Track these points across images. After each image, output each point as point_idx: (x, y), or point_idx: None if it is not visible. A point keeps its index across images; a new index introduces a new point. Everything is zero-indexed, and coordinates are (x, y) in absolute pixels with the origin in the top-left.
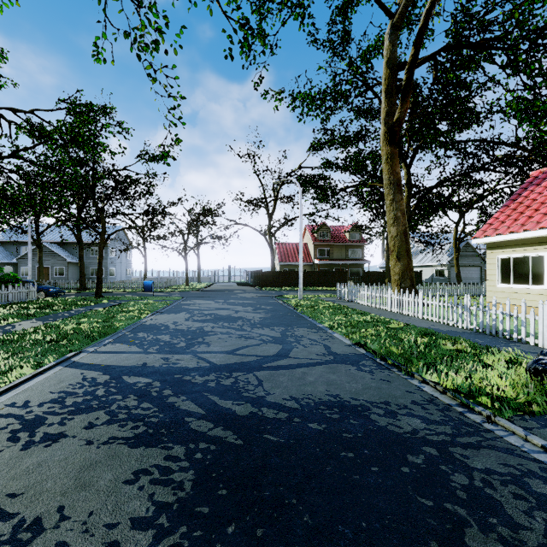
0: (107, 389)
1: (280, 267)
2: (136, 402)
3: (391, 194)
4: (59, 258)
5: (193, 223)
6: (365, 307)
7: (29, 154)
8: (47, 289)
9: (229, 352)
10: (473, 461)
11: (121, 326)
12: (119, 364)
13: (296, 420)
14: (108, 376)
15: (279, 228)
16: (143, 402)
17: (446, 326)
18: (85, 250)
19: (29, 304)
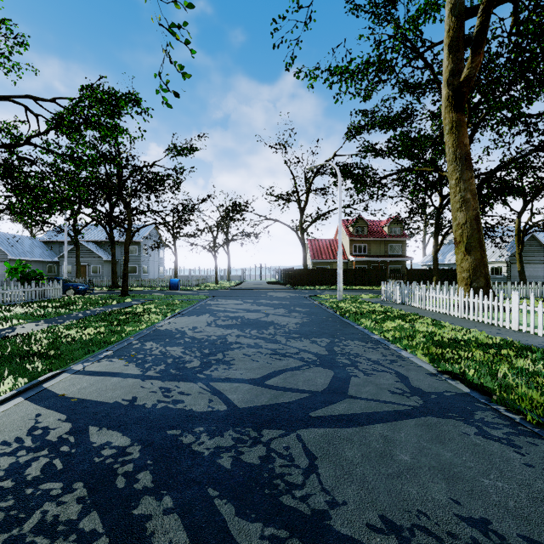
0: (50, 460)
1: (312, 264)
2: (78, 507)
3: (456, 171)
4: (96, 256)
5: (222, 219)
6: (424, 311)
7: (55, 147)
8: (76, 286)
9: (257, 381)
10: None
11: (131, 332)
12: (98, 398)
13: None
14: (69, 425)
15: (312, 223)
16: (90, 509)
17: None
18: (120, 249)
19: (50, 303)
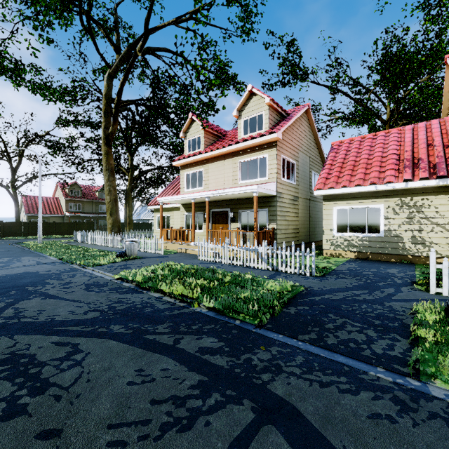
0: None
1: (28, 218)
2: None
3: (107, 176)
4: None
5: None
6: (88, 244)
7: None
8: None
9: None
10: (65, 274)
11: None
12: None
13: (1, 277)
14: None
15: (26, 183)
16: None
17: (119, 249)
18: None
19: None
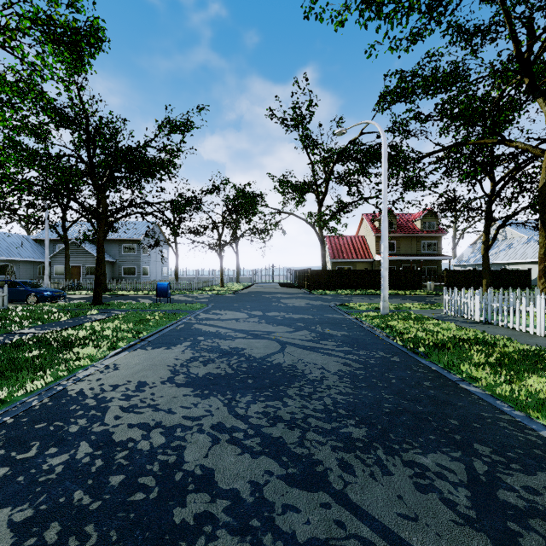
0: None
1: (332, 264)
2: None
3: None
4: (90, 256)
5: (229, 213)
6: None
7: None
8: (39, 292)
9: None
10: None
11: None
12: None
13: None
14: None
15: (332, 216)
16: None
17: None
18: (118, 248)
19: None
